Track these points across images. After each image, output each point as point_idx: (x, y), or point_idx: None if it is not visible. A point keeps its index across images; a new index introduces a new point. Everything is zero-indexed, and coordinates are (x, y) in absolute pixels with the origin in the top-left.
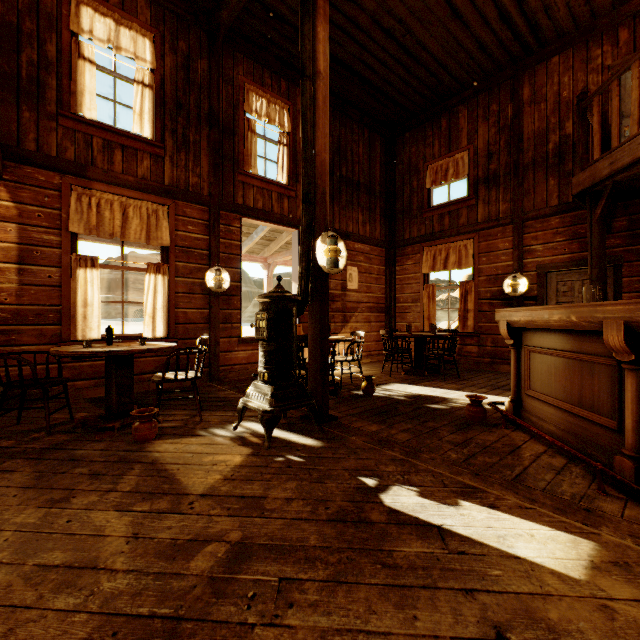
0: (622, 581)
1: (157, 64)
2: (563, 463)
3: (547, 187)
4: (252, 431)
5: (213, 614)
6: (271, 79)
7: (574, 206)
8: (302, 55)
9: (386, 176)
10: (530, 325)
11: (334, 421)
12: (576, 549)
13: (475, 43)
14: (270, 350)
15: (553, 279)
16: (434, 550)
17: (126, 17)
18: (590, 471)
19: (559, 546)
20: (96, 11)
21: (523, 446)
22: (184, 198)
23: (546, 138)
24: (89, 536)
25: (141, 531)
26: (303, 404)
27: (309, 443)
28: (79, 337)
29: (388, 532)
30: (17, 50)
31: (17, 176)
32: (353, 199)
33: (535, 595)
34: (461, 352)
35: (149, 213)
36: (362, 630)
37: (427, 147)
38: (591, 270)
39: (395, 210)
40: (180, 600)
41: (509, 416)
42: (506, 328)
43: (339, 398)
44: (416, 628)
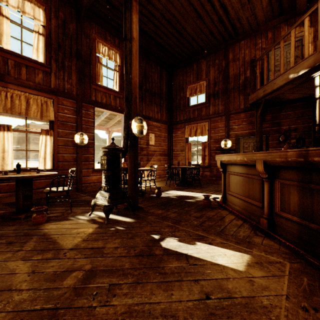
0: (258, 269)
1: (47, 23)
2: (241, 223)
3: (239, 100)
4: (99, 216)
5: (75, 304)
6: (110, 37)
7: (250, 109)
8: (125, 28)
9: (168, 90)
10: (229, 162)
11: (141, 209)
12: (242, 258)
13: (208, 31)
14: (108, 175)
15: (242, 141)
16: (183, 264)
17: None
18: (252, 226)
19: (236, 258)
20: None
21: (226, 216)
22: (62, 95)
23: (239, 77)
24: (6, 274)
25: (36, 269)
26: (125, 201)
27: (128, 220)
28: None
29: (163, 258)
30: None
31: None
32: (152, 100)
33: (224, 279)
34: (202, 175)
35: (42, 102)
36: (148, 302)
37: (187, 77)
38: (256, 138)
39: (172, 107)
40: (57, 300)
41: (220, 203)
42: (219, 163)
43: (144, 198)
44: (172, 298)
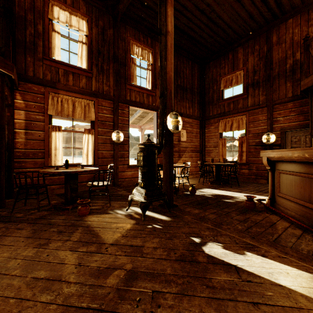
0: None
1: (89, 32)
2: (300, 233)
3: (286, 87)
4: (135, 211)
5: (119, 309)
6: (143, 38)
7: (301, 97)
8: (160, 23)
9: (200, 84)
10: (280, 159)
11: (176, 207)
12: None
13: (247, 14)
14: (144, 171)
15: (289, 135)
16: (234, 279)
17: (74, 10)
18: None
19: (304, 280)
20: (60, 8)
21: (277, 223)
22: (101, 97)
23: (285, 62)
24: (57, 263)
25: (82, 262)
26: (161, 199)
27: (164, 218)
28: (53, 164)
29: (208, 268)
30: (24, 28)
31: (24, 88)
32: (183, 96)
33: (293, 308)
34: (239, 173)
35: (85, 105)
36: None
37: (221, 69)
38: (311, 130)
39: (205, 101)
40: (102, 300)
41: (268, 207)
42: (266, 160)
43: (178, 195)
44: None
